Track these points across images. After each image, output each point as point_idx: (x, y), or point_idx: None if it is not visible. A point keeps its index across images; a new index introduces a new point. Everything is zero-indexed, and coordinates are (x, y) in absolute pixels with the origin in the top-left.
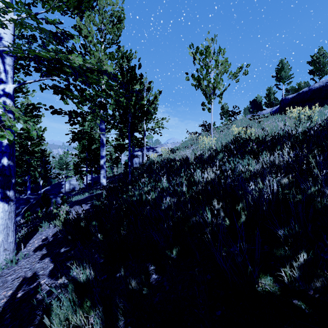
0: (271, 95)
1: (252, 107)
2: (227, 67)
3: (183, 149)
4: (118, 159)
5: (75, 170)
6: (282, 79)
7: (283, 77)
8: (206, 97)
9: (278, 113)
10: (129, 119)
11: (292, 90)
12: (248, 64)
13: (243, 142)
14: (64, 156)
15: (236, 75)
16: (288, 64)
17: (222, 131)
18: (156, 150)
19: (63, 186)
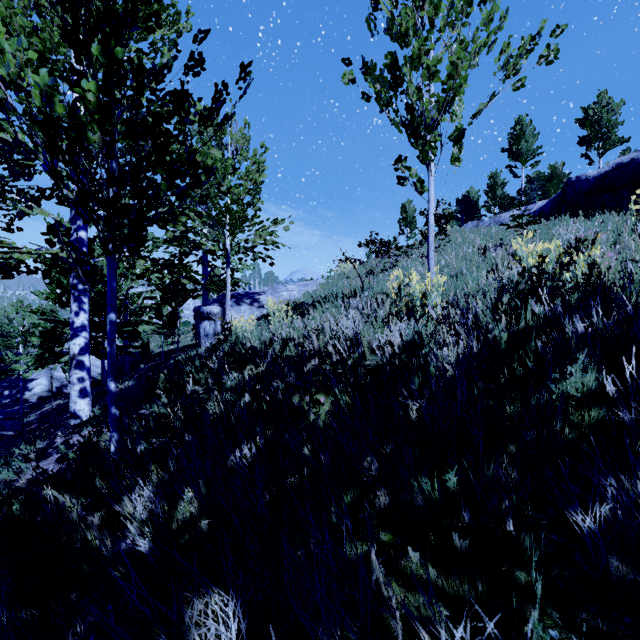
0: (499, 187)
1: (462, 211)
2: (495, 27)
3: (331, 306)
4: (173, 317)
5: (36, 355)
6: (521, 156)
7: (523, 151)
8: (415, 134)
9: (567, 214)
10: (111, 190)
11: (538, 179)
12: (561, 26)
13: (581, 299)
14: (17, 312)
15: (518, 61)
16: (533, 127)
17: (425, 256)
18: (258, 302)
19: (32, 384)
